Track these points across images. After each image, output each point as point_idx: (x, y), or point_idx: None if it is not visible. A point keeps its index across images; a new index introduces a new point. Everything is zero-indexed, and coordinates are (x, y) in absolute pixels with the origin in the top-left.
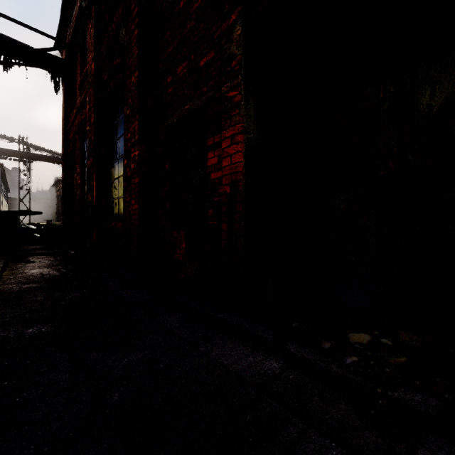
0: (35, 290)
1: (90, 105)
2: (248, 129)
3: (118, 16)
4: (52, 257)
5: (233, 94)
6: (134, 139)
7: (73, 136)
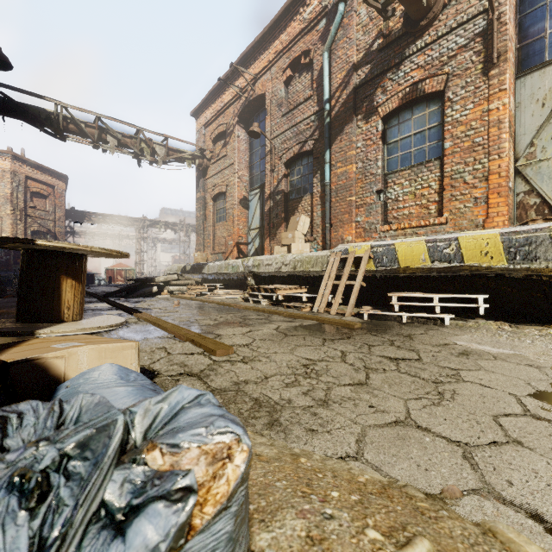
0: None
1: None
2: None
3: None
4: None
5: None
6: None
7: None
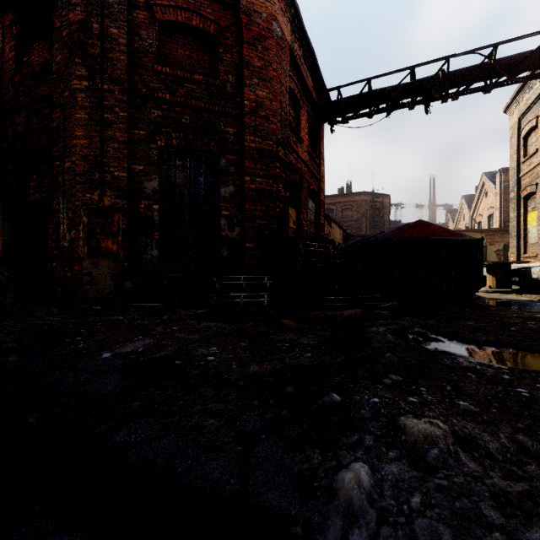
0: None
1: None
2: (4, 235)
3: None
4: None
5: None
6: None
7: None
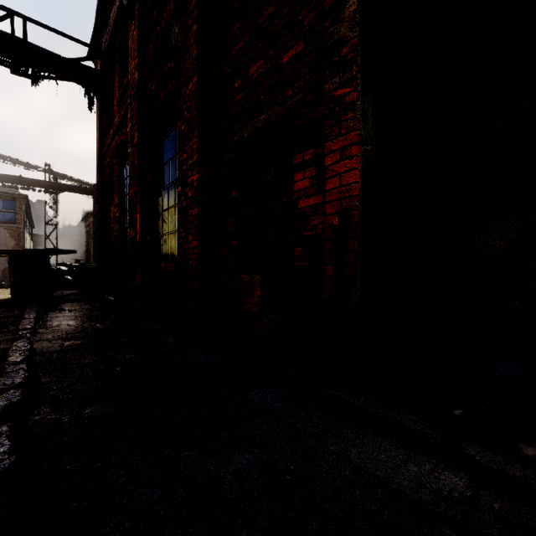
0: (79, 349)
1: (133, 122)
2: (365, 139)
3: (169, 12)
4: (89, 305)
5: (344, 91)
6: (191, 160)
7: (110, 161)
